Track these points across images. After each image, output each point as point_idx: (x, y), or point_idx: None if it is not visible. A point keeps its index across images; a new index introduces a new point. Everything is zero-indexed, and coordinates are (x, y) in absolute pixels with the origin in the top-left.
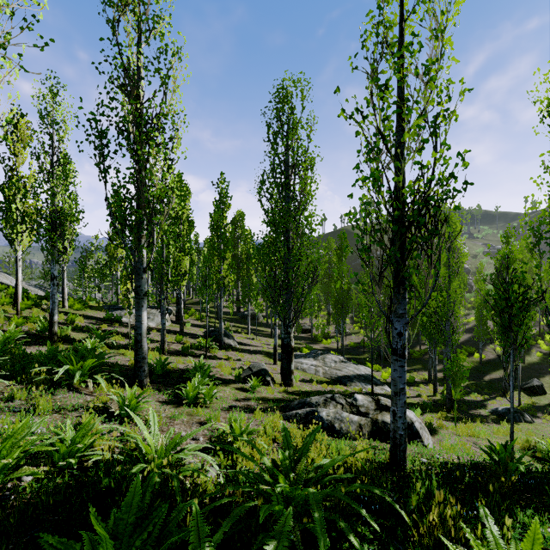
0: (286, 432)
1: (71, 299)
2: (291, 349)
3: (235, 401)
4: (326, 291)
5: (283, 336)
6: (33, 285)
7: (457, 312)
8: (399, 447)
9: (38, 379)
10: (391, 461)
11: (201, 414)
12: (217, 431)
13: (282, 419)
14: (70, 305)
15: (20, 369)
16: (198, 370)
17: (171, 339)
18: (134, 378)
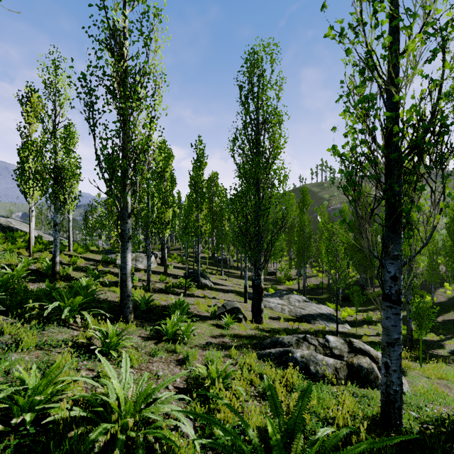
0: (272, 391)
1: (76, 244)
2: (261, 289)
3: (211, 338)
4: (288, 240)
5: (253, 278)
6: (48, 233)
7: (418, 257)
8: (393, 404)
9: (30, 314)
10: (383, 418)
11: (179, 351)
12: (194, 372)
13: (256, 358)
14: (74, 249)
15: (16, 304)
16: (177, 307)
17: (156, 278)
18: (120, 314)
